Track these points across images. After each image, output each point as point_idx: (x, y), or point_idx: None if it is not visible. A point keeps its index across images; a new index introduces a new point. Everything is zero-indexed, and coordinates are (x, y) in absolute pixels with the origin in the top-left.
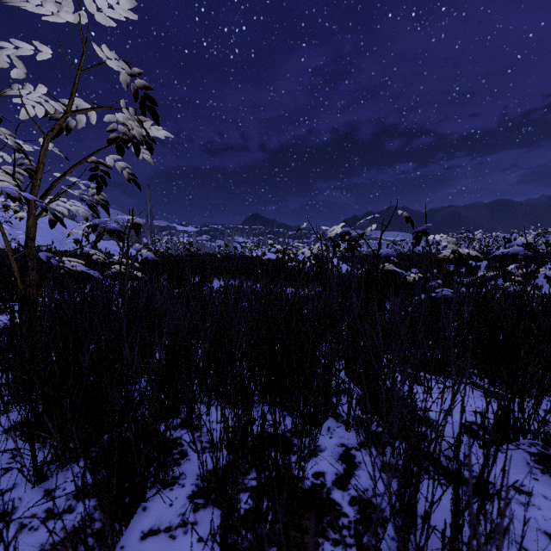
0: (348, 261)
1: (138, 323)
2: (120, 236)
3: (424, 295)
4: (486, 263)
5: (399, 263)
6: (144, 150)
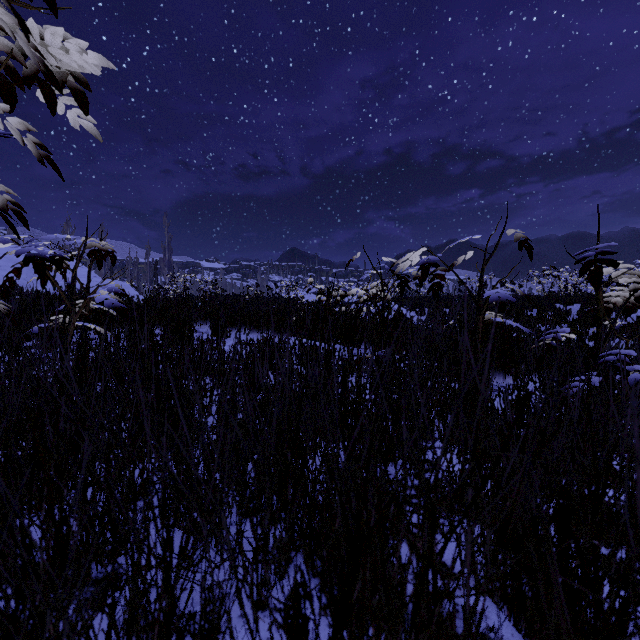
0: (404, 304)
1: None
2: (42, 266)
3: (594, 376)
4: (578, 307)
5: (507, 312)
6: (78, 110)
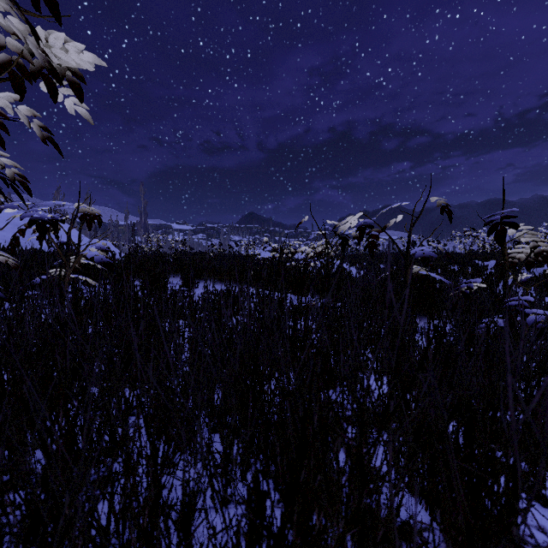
0: (346, 260)
1: (4, 388)
2: (44, 227)
3: (500, 318)
4: (494, 263)
5: (431, 266)
6: (74, 98)
